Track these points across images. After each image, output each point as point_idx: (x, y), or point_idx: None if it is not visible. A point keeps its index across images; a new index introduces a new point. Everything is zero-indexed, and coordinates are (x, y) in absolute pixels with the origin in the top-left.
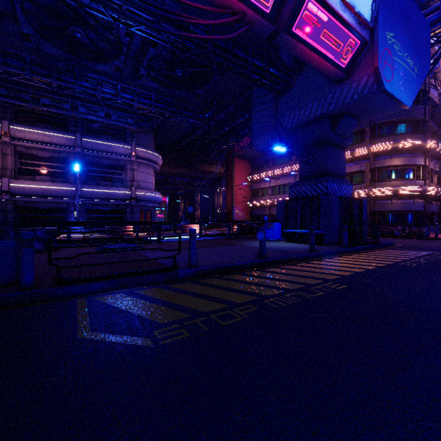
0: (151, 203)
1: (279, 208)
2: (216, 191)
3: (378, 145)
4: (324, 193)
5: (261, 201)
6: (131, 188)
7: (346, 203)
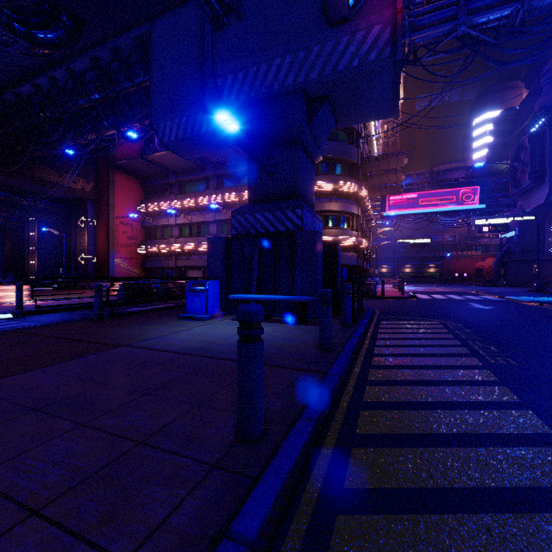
0: None
1: (213, 252)
2: (75, 223)
3: (319, 183)
4: (297, 228)
5: (162, 246)
6: None
7: (327, 248)
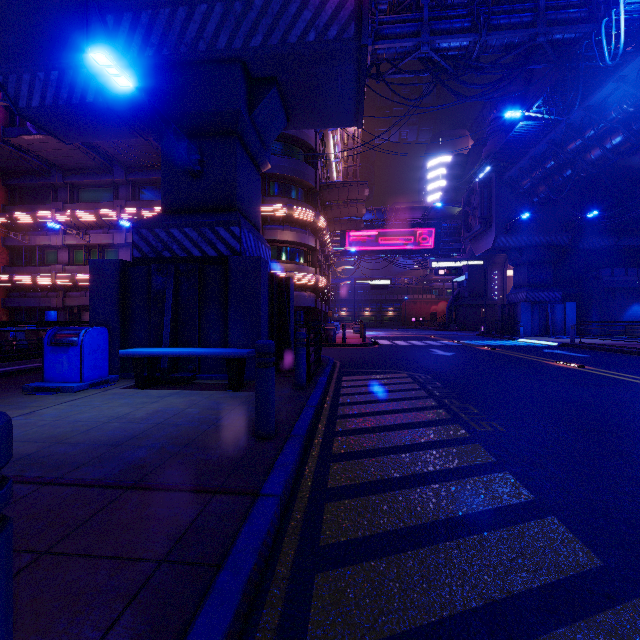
0: None
1: (100, 283)
2: None
3: (270, 205)
4: (234, 253)
5: (39, 276)
6: None
7: (275, 282)
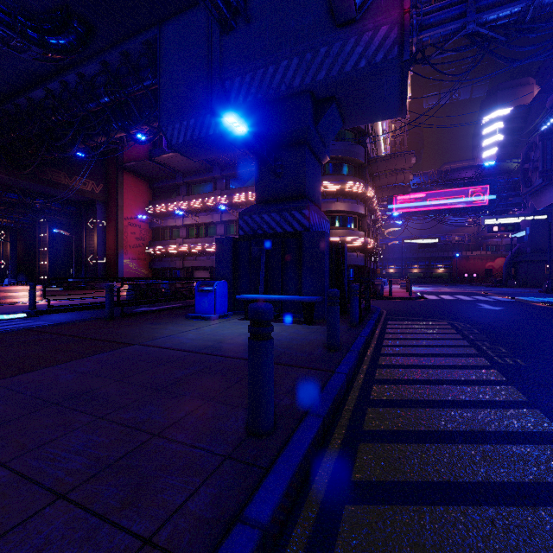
0: None
1: (221, 253)
2: (85, 224)
3: (325, 183)
4: (304, 229)
5: (169, 247)
6: None
7: (334, 248)
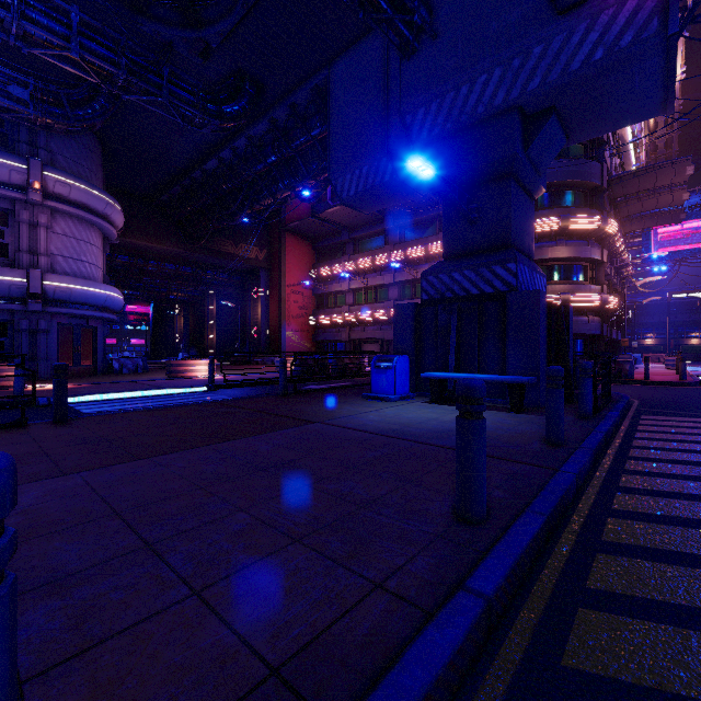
0: (90, 310)
1: (401, 322)
2: (249, 294)
3: (538, 221)
4: (510, 288)
5: (334, 316)
6: (30, 270)
7: (553, 312)
